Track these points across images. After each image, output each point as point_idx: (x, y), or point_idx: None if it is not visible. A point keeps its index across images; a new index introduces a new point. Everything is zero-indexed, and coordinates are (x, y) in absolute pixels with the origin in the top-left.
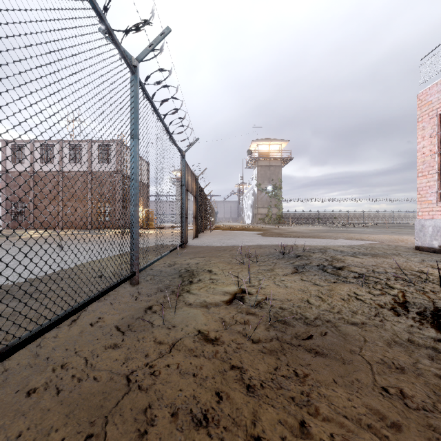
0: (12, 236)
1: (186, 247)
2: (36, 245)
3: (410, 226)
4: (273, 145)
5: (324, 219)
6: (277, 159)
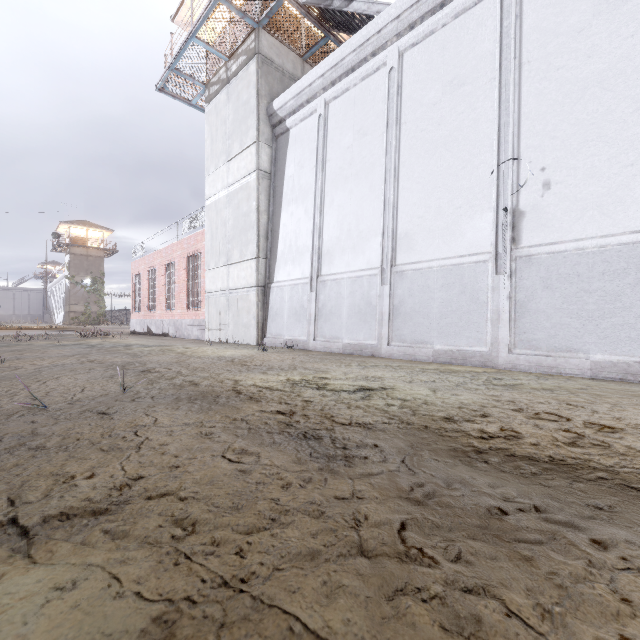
0: None
1: None
2: None
3: None
4: (93, 230)
5: None
6: (98, 249)
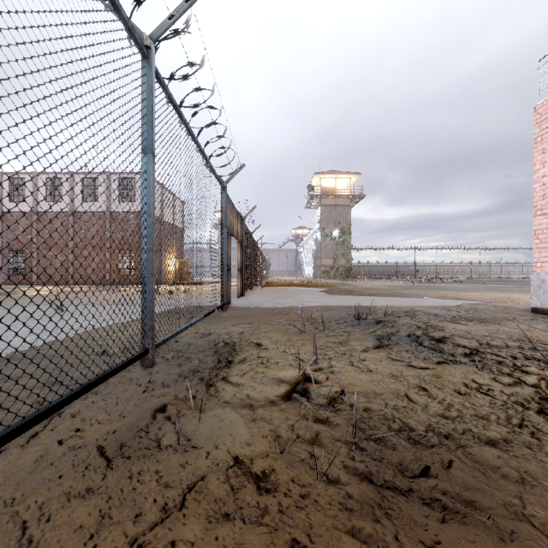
0: (5, 293)
1: (228, 308)
2: (31, 306)
3: (512, 281)
4: (340, 179)
5: (404, 272)
6: (345, 197)
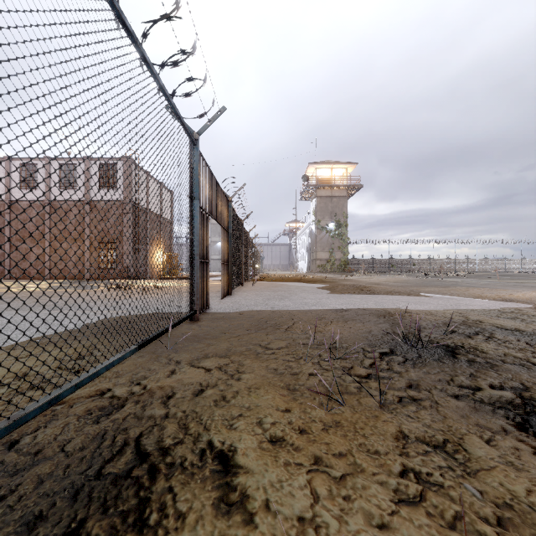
0: None
1: (202, 317)
2: None
3: (516, 275)
4: (336, 169)
5: (400, 266)
6: (341, 188)
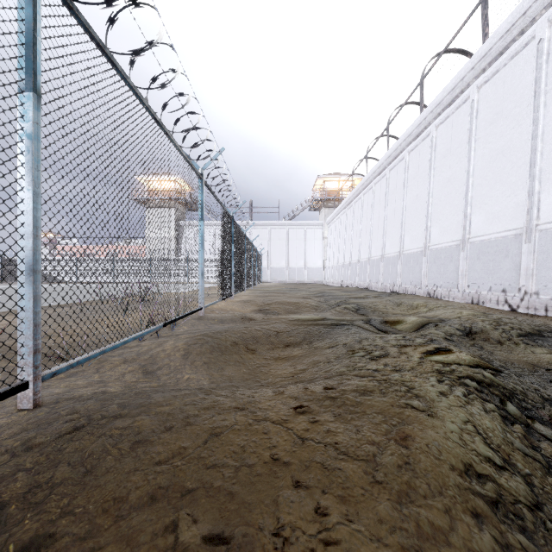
0: None
1: None
2: None
3: None
4: None
5: None
6: None
